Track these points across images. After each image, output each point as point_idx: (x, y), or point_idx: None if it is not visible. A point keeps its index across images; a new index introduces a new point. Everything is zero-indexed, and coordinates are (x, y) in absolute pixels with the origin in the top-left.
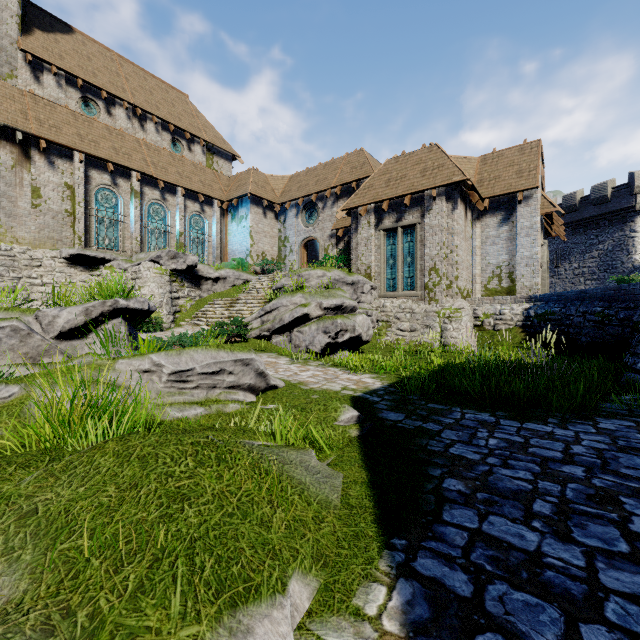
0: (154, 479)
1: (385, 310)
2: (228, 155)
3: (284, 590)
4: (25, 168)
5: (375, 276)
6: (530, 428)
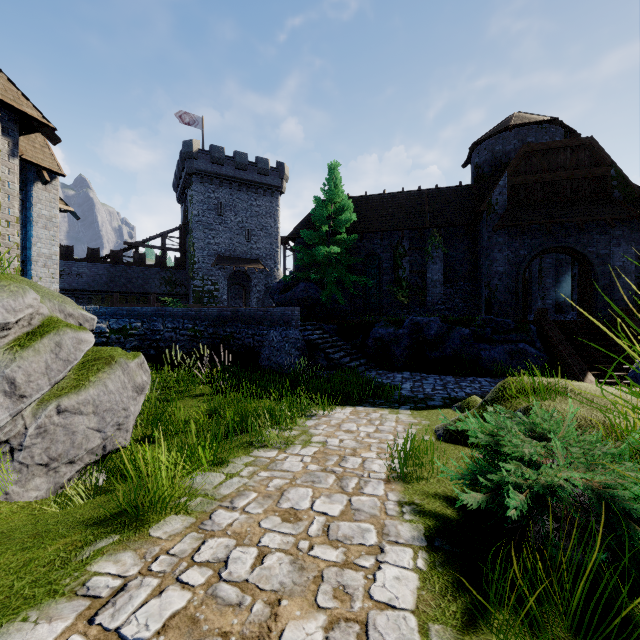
0: None
1: None
2: None
3: None
4: None
5: None
6: (410, 387)
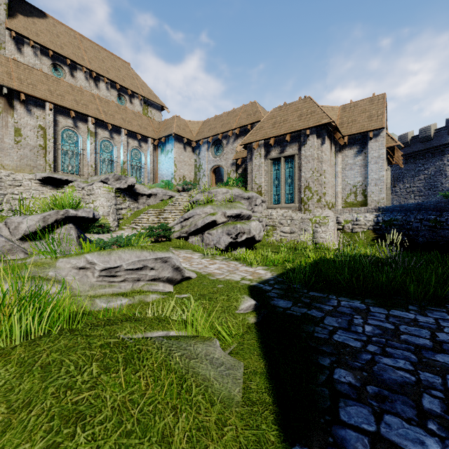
0: (51, 393)
1: (272, 217)
2: (159, 106)
3: None
4: (9, 114)
5: (264, 193)
6: (396, 315)
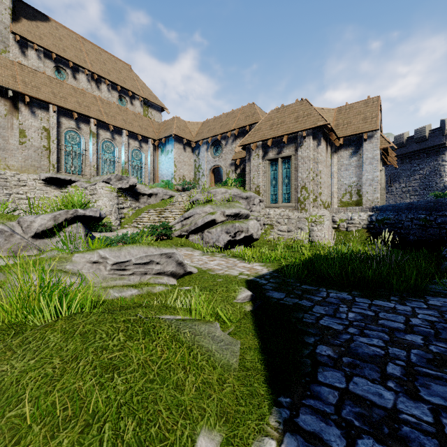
0: (91, 352)
1: (269, 217)
2: (159, 107)
3: (193, 446)
4: (14, 116)
5: (262, 192)
6: (378, 304)
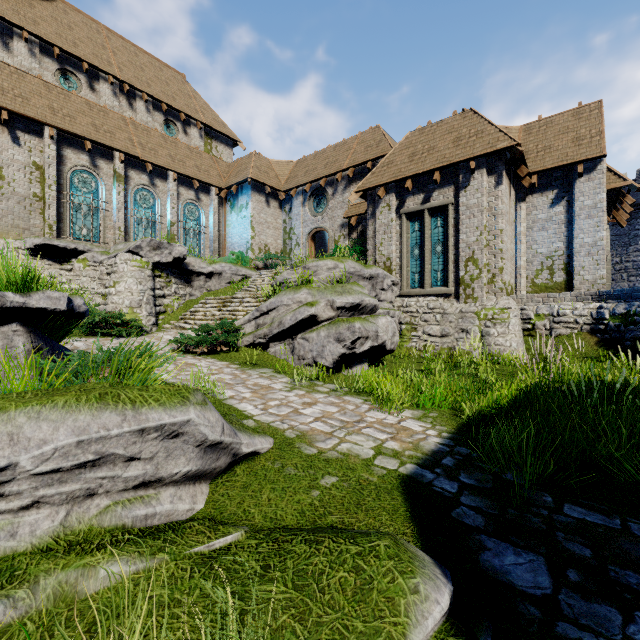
0: None
1: (409, 310)
2: (228, 140)
3: None
4: None
5: (396, 269)
6: None
